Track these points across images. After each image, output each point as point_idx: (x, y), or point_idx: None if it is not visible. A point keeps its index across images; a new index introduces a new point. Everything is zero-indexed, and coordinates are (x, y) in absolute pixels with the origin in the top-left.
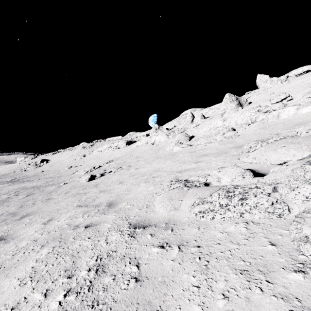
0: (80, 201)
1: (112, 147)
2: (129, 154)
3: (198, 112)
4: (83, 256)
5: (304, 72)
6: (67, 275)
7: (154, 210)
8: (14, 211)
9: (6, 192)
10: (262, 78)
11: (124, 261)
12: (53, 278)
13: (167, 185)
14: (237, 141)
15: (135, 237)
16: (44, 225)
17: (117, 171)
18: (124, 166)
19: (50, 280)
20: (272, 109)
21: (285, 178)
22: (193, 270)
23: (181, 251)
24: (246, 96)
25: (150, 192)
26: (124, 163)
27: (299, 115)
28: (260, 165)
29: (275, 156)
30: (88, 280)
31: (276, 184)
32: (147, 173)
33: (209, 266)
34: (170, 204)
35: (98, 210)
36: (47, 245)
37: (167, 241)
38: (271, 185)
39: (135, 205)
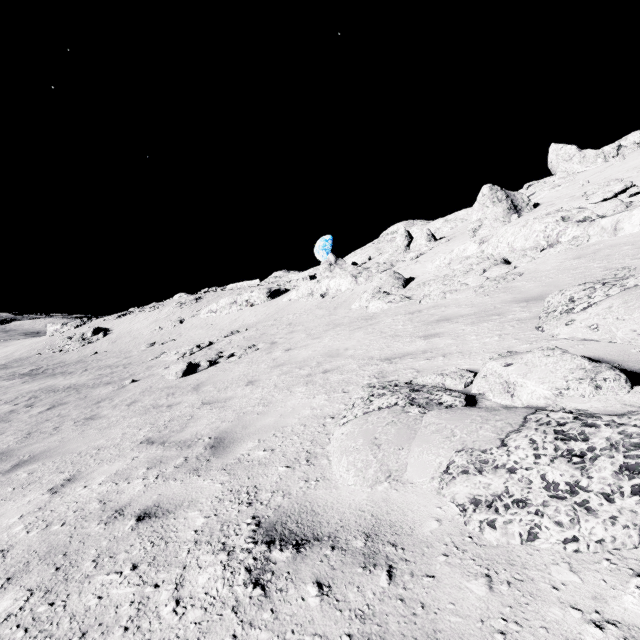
0: (153, 428)
1: (239, 304)
2: (274, 318)
3: (421, 228)
4: None
5: None
6: None
7: (327, 473)
8: (10, 446)
9: (11, 397)
10: (561, 153)
11: None
12: None
13: (362, 397)
14: (521, 286)
15: (268, 591)
16: (51, 495)
17: (245, 355)
18: (262, 344)
19: None
20: (597, 213)
21: None
22: None
23: None
24: (525, 192)
25: (317, 411)
26: (261, 336)
27: None
28: (615, 348)
29: None
30: None
31: None
32: (311, 361)
33: None
34: (374, 462)
35: (185, 460)
36: (21, 577)
37: (380, 637)
38: None
39: (278, 451)
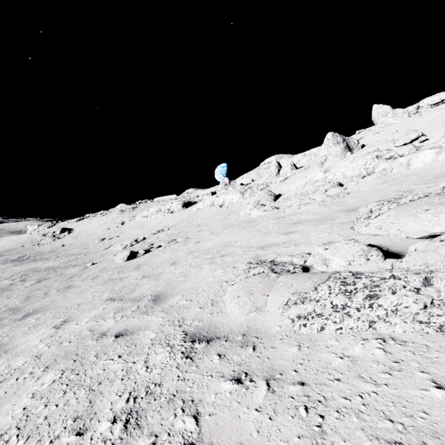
0: (113, 292)
1: (163, 211)
2: (187, 221)
3: (287, 160)
4: (107, 392)
5: (443, 101)
6: (76, 428)
7: (223, 310)
8: (17, 305)
9: (8, 275)
10: (380, 111)
11: (174, 406)
12: (53, 433)
13: (244, 269)
14: (347, 201)
15: (193, 359)
16: (56, 329)
17: (169, 246)
18: (179, 239)
19: (48, 436)
20: (398, 154)
21: (443, 263)
22: (296, 435)
23: (271, 391)
24: (356, 136)
25: (217, 279)
26: (179, 233)
27: (441, 162)
28: (389, 239)
29: (414, 225)
30: (110, 441)
31: (429, 273)
32: (213, 249)
33: (325, 428)
34: (249, 302)
35: (138, 307)
36: (54, 366)
37: (247, 370)
38: (420, 275)
39: (195, 300)
